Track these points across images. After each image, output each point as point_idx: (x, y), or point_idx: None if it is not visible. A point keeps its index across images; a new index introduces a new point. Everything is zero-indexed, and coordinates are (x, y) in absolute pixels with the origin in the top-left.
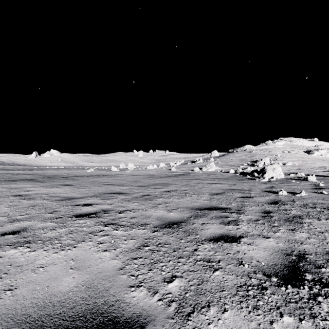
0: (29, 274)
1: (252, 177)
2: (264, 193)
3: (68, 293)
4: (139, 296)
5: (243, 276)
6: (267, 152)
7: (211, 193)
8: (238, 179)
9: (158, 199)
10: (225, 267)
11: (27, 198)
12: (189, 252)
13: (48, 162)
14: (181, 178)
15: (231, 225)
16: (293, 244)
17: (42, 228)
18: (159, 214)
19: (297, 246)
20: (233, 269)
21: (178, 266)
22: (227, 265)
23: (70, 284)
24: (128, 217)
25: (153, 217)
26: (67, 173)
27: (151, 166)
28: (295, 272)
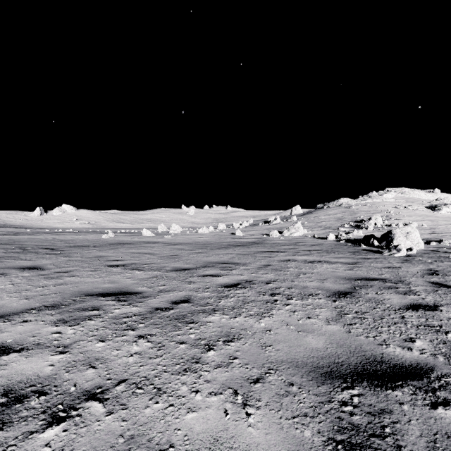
0: None
1: (370, 247)
2: (443, 289)
3: None
4: None
5: None
6: (374, 208)
7: (329, 292)
8: (351, 252)
9: (209, 317)
10: None
11: None
12: None
13: (57, 223)
14: (253, 250)
15: None
16: None
17: None
18: (202, 430)
19: None
20: None
21: None
22: None
23: None
24: None
25: None
26: (66, 240)
27: (205, 228)
28: None
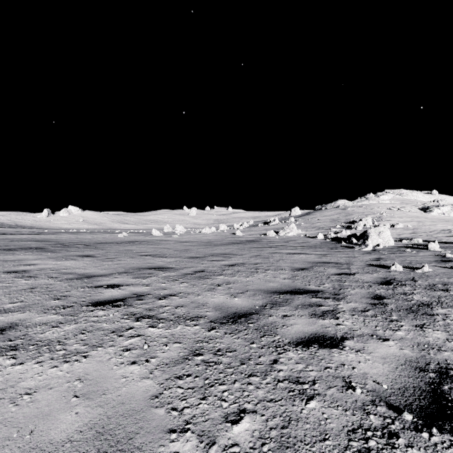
0: (4, 407)
1: (349, 244)
2: (370, 267)
3: (64, 444)
4: (184, 452)
5: (355, 410)
6: (368, 209)
7: (293, 268)
8: (329, 247)
9: (217, 277)
10: (325, 392)
11: (26, 276)
12: (266, 365)
13: (65, 224)
14: (249, 246)
15: (326, 319)
16: (426, 352)
17: (40, 324)
18: (218, 301)
19: (434, 354)
20: (338, 396)
21: (249, 391)
22: (327, 389)
23: (69, 425)
24: (172, 306)
25: (209, 305)
26: (90, 239)
27: (207, 229)
28: (439, 402)
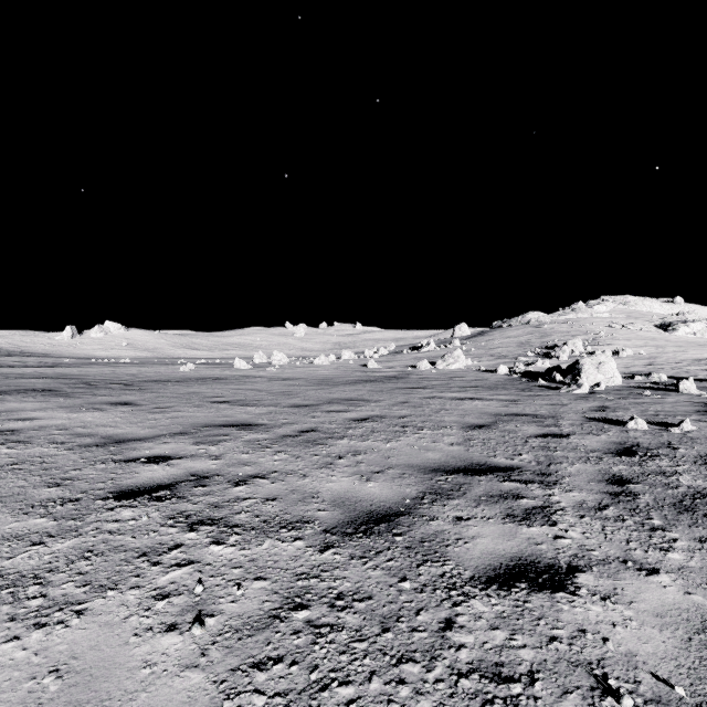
0: None
1: (550, 382)
2: (592, 423)
3: None
4: None
5: None
6: (576, 327)
7: (465, 425)
8: (519, 388)
9: (338, 441)
10: (558, 705)
11: (11, 441)
12: (432, 632)
13: (99, 349)
14: (390, 386)
15: (535, 526)
16: None
17: (11, 538)
18: (338, 488)
19: None
20: None
21: (400, 703)
22: (562, 697)
23: None
24: (257, 499)
25: (323, 497)
26: (134, 374)
27: (323, 357)
28: None
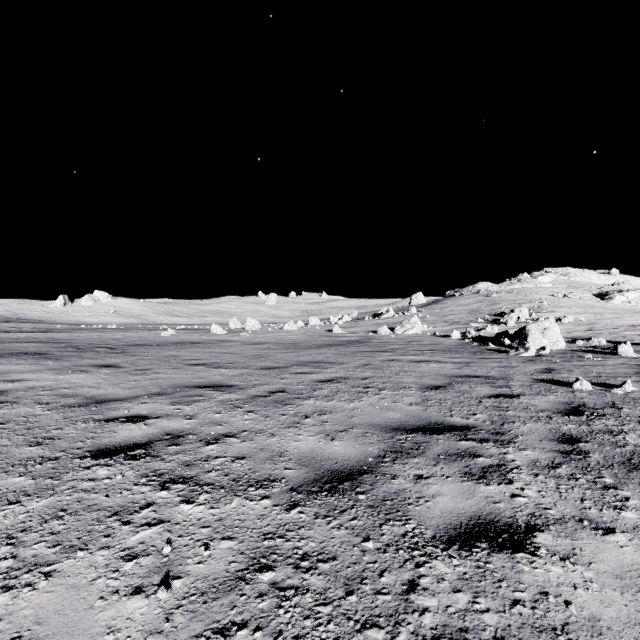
0: None
1: (499, 346)
2: (540, 384)
3: None
4: None
5: None
6: (522, 296)
7: (423, 386)
8: (471, 352)
9: (304, 401)
10: None
11: None
12: (395, 595)
13: (89, 316)
14: (353, 350)
15: (492, 484)
16: None
17: None
18: (304, 447)
19: None
20: None
21: None
22: None
23: None
24: (228, 457)
25: (290, 455)
26: (119, 339)
27: (292, 323)
28: None
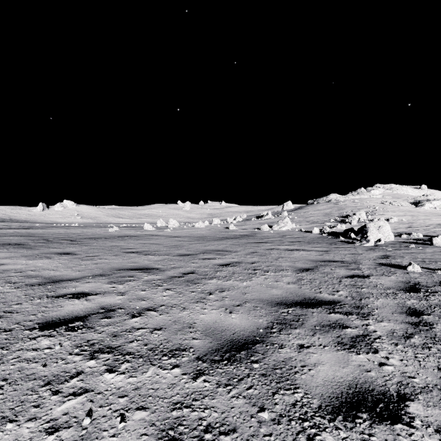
0: None
1: (347, 239)
2: (382, 267)
3: None
4: None
5: None
6: (360, 204)
7: (296, 268)
8: (328, 243)
9: (209, 281)
10: None
11: None
12: None
13: (60, 218)
14: (244, 241)
15: (362, 353)
16: None
17: None
18: (209, 319)
19: None
20: None
21: None
22: None
23: None
24: (147, 328)
25: (197, 326)
26: (78, 233)
27: (201, 223)
28: None
